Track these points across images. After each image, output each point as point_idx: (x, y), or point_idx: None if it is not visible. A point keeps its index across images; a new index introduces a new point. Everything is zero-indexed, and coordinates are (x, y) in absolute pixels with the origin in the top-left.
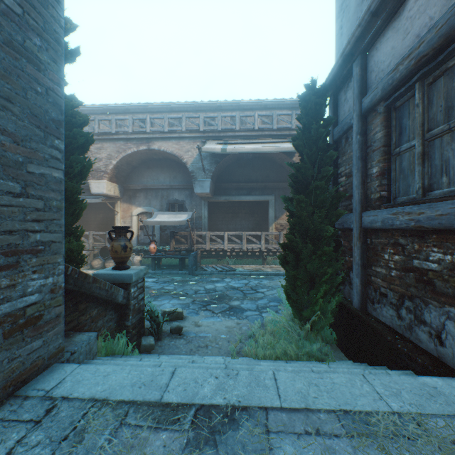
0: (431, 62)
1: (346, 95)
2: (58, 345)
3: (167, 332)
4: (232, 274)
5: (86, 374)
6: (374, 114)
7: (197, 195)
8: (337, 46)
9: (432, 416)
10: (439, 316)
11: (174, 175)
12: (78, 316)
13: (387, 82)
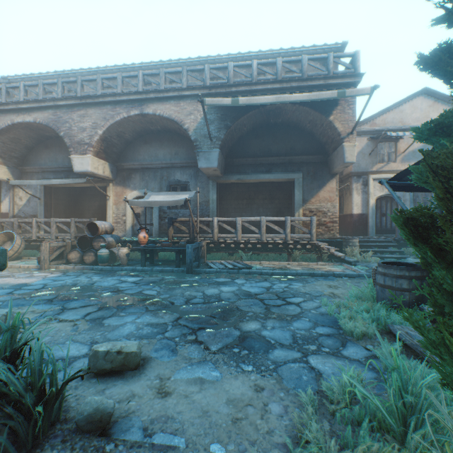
0: None
1: None
2: None
3: (71, 422)
4: (247, 272)
5: None
6: None
7: (203, 175)
8: None
9: None
10: None
11: (176, 151)
12: None
13: None
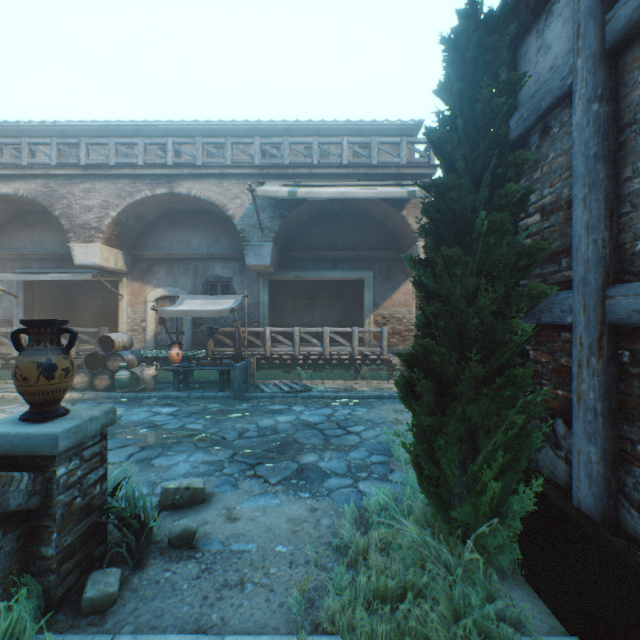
0: None
1: (544, 37)
2: None
3: (162, 542)
4: (307, 396)
5: None
6: None
7: (252, 270)
8: None
9: None
10: None
11: (215, 238)
12: None
13: None
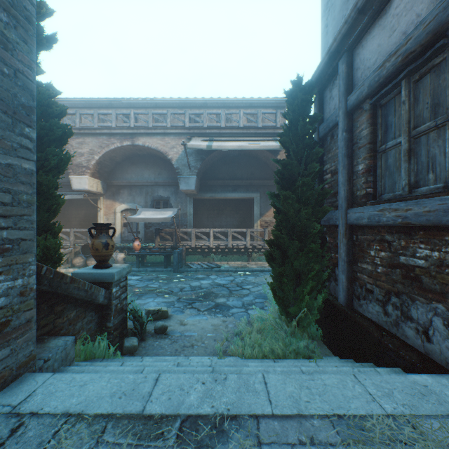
0: (417, 59)
1: (332, 93)
2: (29, 352)
3: (151, 332)
4: (218, 270)
5: (60, 384)
6: (360, 111)
7: (182, 192)
8: (322, 44)
9: (426, 418)
10: (426, 312)
11: (159, 172)
12: (54, 318)
13: (373, 79)
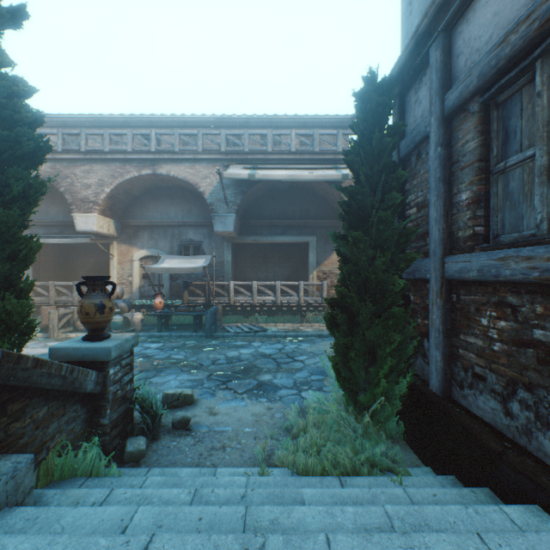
0: None
1: (418, 95)
2: None
3: (168, 426)
4: (263, 335)
5: None
6: (463, 115)
7: (218, 235)
8: (404, 30)
9: None
10: None
11: (188, 209)
12: (7, 423)
13: (487, 64)
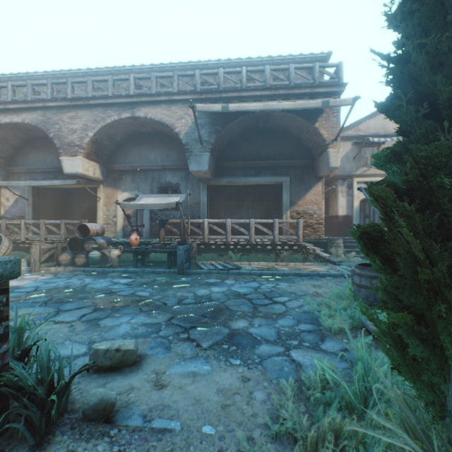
0: None
1: None
2: None
3: (78, 412)
4: (237, 273)
5: None
6: None
7: (194, 177)
8: None
9: None
10: None
11: (167, 153)
12: None
13: None
